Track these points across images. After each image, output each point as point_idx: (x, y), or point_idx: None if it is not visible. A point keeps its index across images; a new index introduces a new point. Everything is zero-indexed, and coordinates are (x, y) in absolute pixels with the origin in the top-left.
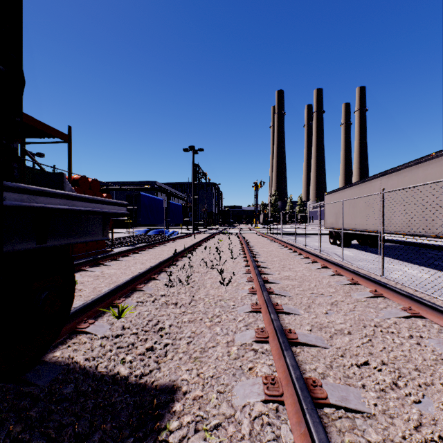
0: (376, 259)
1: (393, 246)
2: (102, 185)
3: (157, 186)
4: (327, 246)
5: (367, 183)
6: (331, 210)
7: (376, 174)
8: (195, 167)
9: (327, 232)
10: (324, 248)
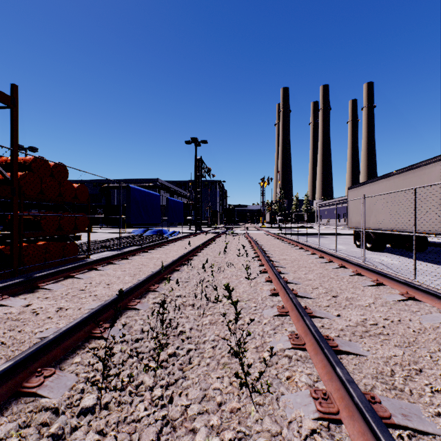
0: (436, 270)
1: (436, 250)
2: (103, 183)
3: (159, 184)
4: (353, 249)
5: (417, 171)
6: (357, 206)
7: (434, 157)
8: (198, 161)
9: (345, 233)
10: (352, 252)
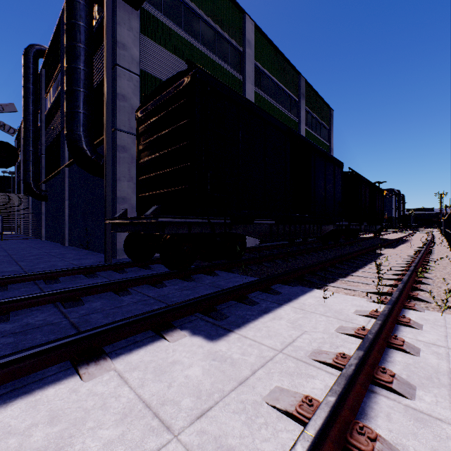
0: None
1: None
2: None
3: None
4: None
5: None
6: None
7: None
8: None
9: None
10: None
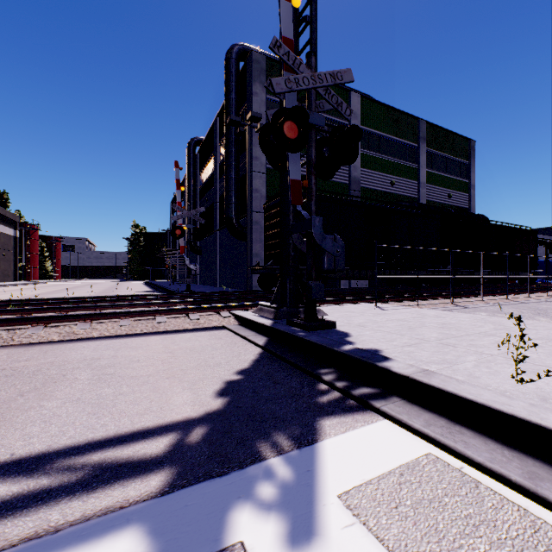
0: None
1: None
2: None
3: None
4: None
5: None
6: None
7: None
8: None
9: None
10: None
